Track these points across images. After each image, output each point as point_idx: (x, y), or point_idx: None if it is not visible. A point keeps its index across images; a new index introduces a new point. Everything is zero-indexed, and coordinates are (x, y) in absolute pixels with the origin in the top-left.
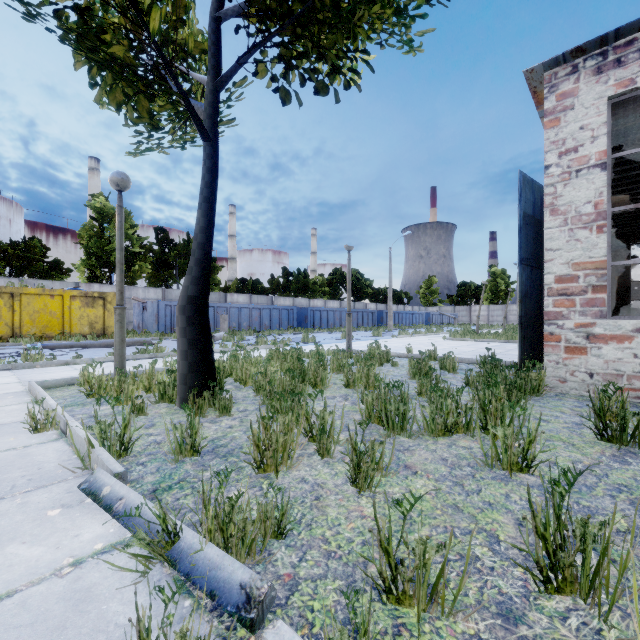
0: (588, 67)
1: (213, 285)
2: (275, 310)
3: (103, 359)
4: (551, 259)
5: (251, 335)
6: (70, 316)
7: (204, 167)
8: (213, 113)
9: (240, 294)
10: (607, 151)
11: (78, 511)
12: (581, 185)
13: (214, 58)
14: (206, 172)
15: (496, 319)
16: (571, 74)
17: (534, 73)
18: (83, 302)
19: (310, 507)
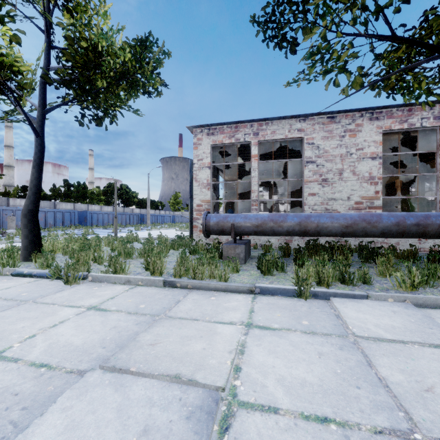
0: (205, 132)
1: None
2: (59, 213)
3: None
4: (195, 198)
5: None
6: None
7: (37, 149)
8: (42, 125)
9: (23, 199)
10: (211, 162)
11: (14, 279)
12: (203, 173)
13: (43, 100)
14: (38, 152)
15: None
16: (201, 132)
17: (190, 128)
18: None
19: (96, 271)
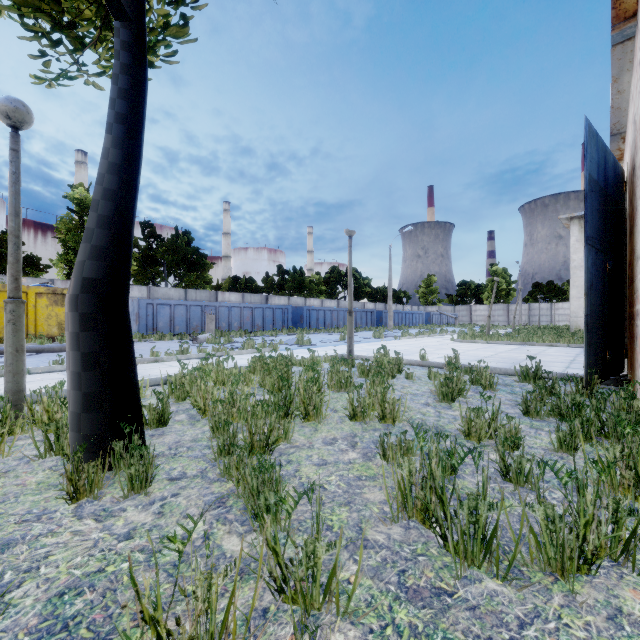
0: None
1: (204, 283)
2: (268, 309)
3: (42, 369)
4: None
5: (241, 336)
6: (35, 316)
7: (116, 63)
8: None
9: (232, 293)
10: None
11: None
12: None
13: None
14: (120, 72)
15: (497, 319)
16: None
17: None
18: (51, 300)
19: None
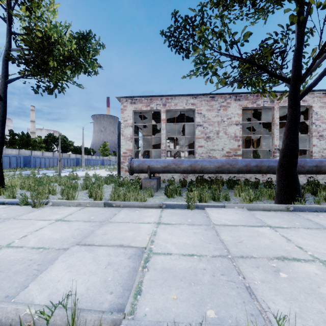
0: (129, 101)
1: None
2: (6, 157)
3: None
4: (122, 147)
5: None
6: None
7: (0, 110)
8: (4, 91)
9: None
10: (133, 123)
11: None
12: (128, 130)
13: (5, 73)
14: (1, 112)
15: None
16: (126, 101)
17: (118, 98)
18: None
19: (52, 199)
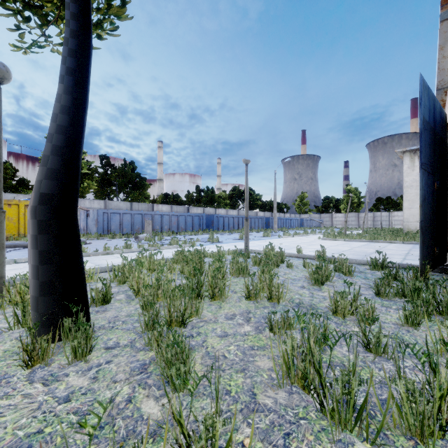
0: None
1: (144, 198)
2: (189, 216)
3: (25, 260)
4: None
5: (170, 235)
6: (25, 221)
7: (67, 29)
8: None
9: (164, 205)
10: None
11: None
12: None
13: None
14: (70, 36)
15: (351, 223)
16: None
17: None
18: None
19: None
